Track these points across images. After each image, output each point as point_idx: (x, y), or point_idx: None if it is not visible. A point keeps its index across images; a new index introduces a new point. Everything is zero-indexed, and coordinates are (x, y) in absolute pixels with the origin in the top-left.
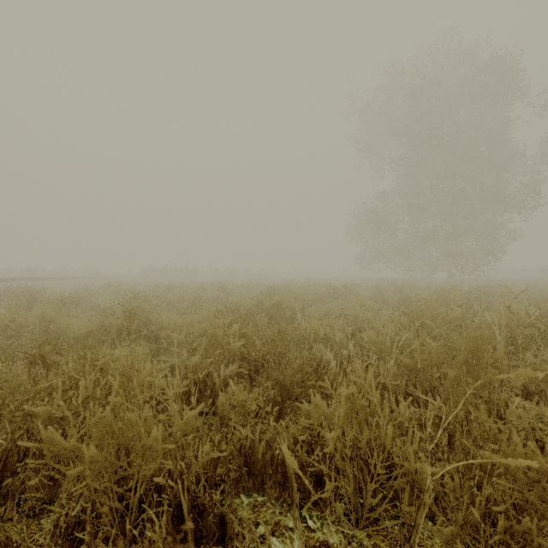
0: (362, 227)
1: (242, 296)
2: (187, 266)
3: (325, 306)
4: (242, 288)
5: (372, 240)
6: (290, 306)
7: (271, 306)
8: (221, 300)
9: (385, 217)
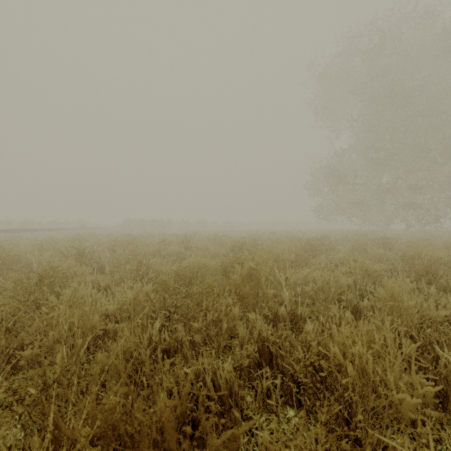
0: (320, 182)
1: (206, 251)
2: (161, 219)
3: (319, 273)
4: (207, 241)
5: (331, 194)
6: (271, 276)
7: (243, 277)
8: (183, 255)
9: (343, 172)
